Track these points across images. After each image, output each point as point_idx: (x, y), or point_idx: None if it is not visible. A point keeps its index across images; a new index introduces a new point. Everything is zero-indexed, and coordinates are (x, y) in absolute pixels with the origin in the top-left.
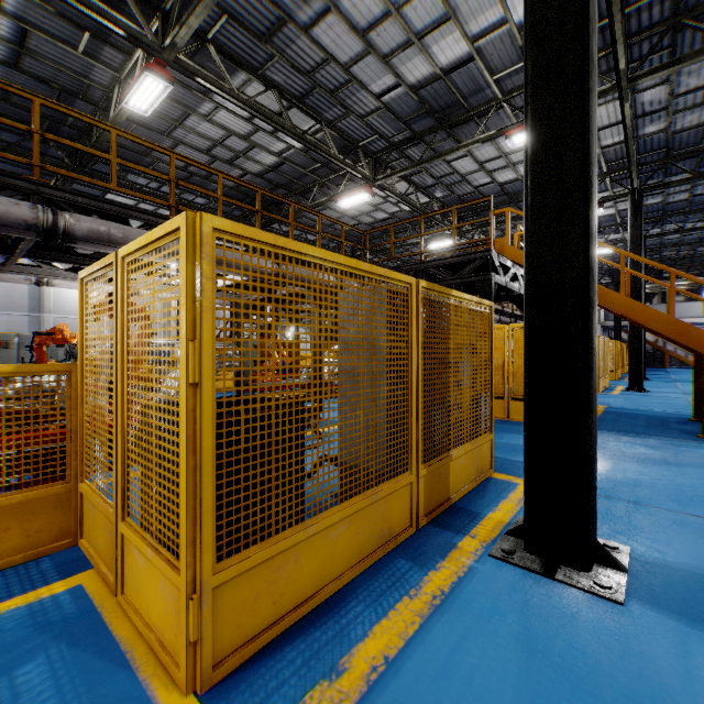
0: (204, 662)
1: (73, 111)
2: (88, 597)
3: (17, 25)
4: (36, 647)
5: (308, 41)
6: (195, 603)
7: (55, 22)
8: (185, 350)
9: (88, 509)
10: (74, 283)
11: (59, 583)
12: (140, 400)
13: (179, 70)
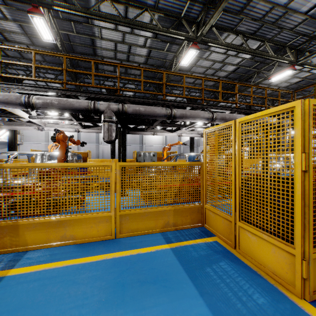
0: (309, 289)
1: (173, 73)
2: (223, 246)
3: (148, 50)
4: (219, 258)
5: (263, 3)
6: (305, 262)
7: (159, 44)
8: (299, 156)
9: (209, 214)
10: (162, 133)
11: (208, 238)
12: (252, 176)
13: (202, 43)
